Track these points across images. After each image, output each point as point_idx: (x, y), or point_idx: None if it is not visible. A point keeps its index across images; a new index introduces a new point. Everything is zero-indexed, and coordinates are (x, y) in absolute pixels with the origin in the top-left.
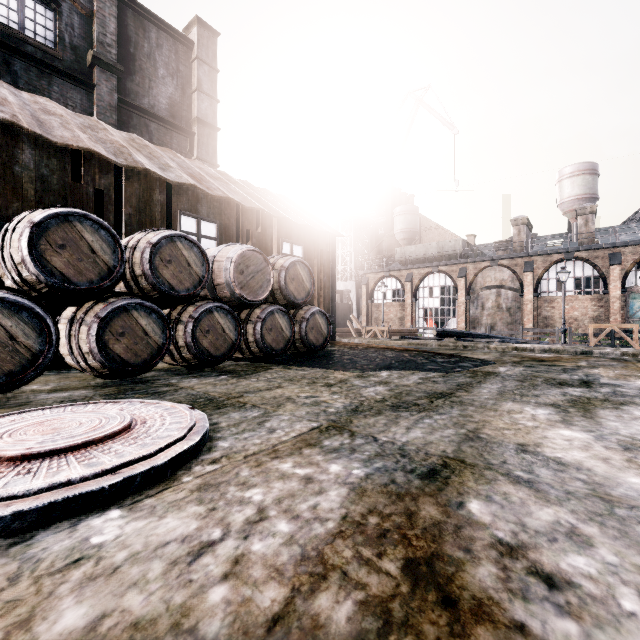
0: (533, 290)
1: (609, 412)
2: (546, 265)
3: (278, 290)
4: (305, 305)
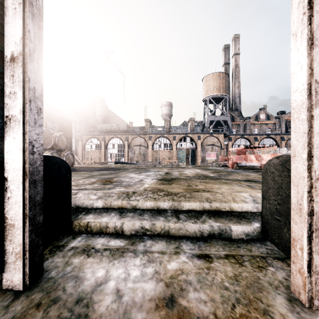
0: (151, 147)
1: (144, 173)
2: (155, 138)
3: (54, 144)
4: (64, 150)
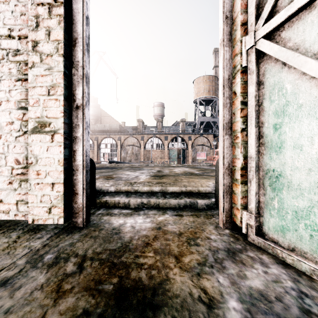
0: (144, 147)
1: (138, 171)
2: (148, 138)
3: None
4: None
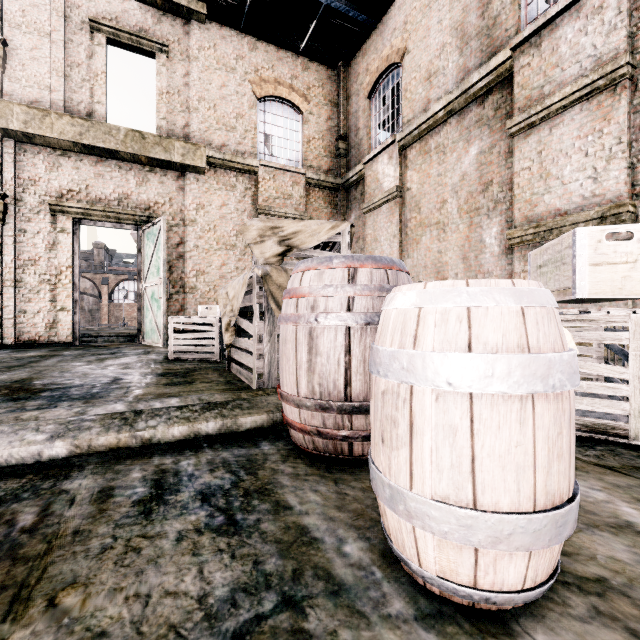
0: (109, 298)
1: None
2: (117, 281)
3: None
4: None
